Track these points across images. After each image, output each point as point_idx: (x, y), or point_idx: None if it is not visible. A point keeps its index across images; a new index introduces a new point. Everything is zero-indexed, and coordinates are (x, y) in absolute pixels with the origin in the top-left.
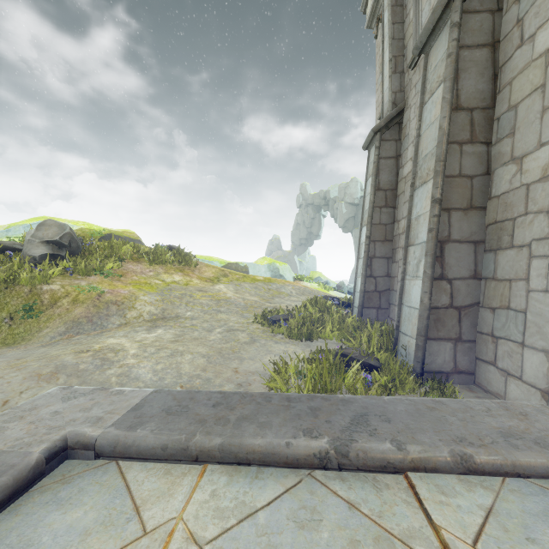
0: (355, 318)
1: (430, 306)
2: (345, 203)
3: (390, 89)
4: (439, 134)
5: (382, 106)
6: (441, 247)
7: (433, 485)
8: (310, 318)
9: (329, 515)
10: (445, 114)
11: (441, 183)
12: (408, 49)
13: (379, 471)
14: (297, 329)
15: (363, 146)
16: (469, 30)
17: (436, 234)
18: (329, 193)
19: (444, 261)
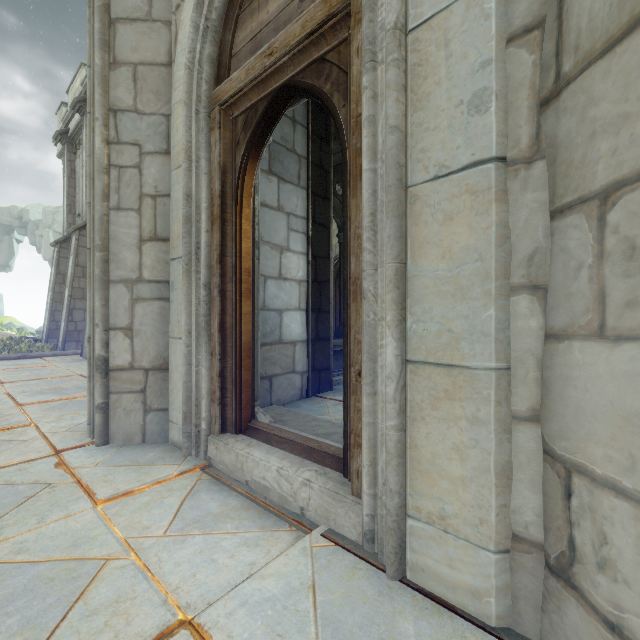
0: (43, 344)
1: (67, 330)
2: (54, 232)
3: (67, 221)
4: (71, 273)
5: (64, 225)
6: (72, 311)
7: (46, 357)
8: (10, 343)
9: (21, 360)
10: (73, 268)
11: (71, 290)
12: (77, 205)
13: (34, 358)
14: (1, 348)
15: (50, 244)
16: (83, 241)
17: (69, 307)
18: (29, 213)
19: (73, 315)
